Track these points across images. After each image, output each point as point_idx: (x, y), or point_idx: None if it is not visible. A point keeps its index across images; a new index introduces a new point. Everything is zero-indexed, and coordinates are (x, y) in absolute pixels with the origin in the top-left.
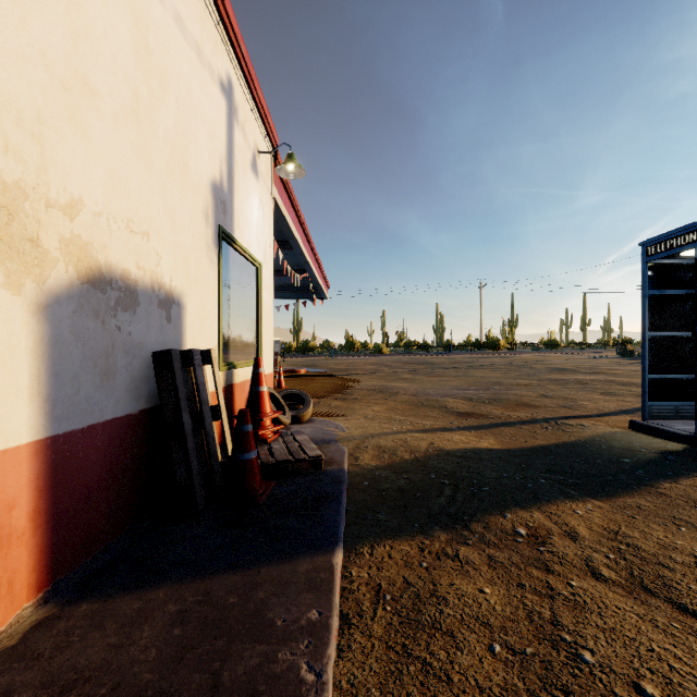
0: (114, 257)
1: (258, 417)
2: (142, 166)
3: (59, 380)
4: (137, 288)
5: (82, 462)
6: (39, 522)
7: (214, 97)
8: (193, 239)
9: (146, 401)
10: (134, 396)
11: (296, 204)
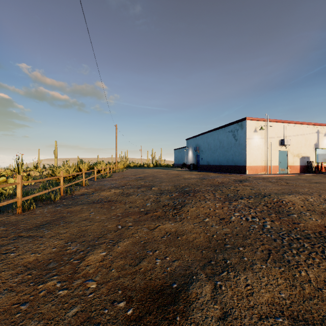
0: (303, 155)
1: (321, 169)
2: (305, 148)
3: (300, 162)
4: (305, 157)
5: (301, 167)
6: (299, 169)
7: (314, 135)
8: (311, 151)
9: (305, 164)
10: (304, 164)
11: None
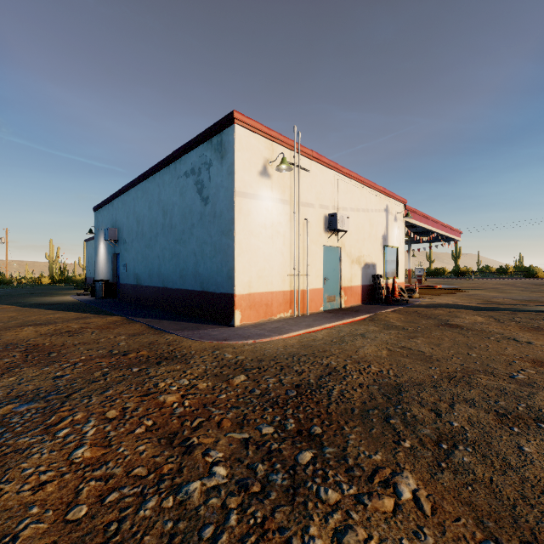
0: (367, 260)
1: (394, 291)
2: (370, 244)
3: (362, 278)
4: (369, 264)
5: (364, 289)
6: (361, 294)
7: (382, 216)
8: (378, 251)
9: (370, 283)
10: (369, 282)
11: (419, 213)
